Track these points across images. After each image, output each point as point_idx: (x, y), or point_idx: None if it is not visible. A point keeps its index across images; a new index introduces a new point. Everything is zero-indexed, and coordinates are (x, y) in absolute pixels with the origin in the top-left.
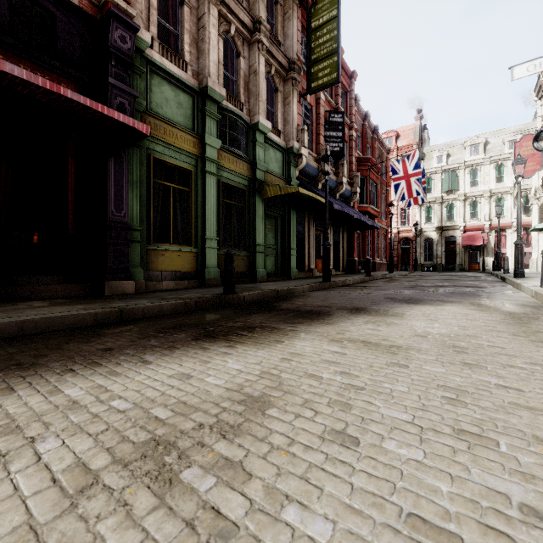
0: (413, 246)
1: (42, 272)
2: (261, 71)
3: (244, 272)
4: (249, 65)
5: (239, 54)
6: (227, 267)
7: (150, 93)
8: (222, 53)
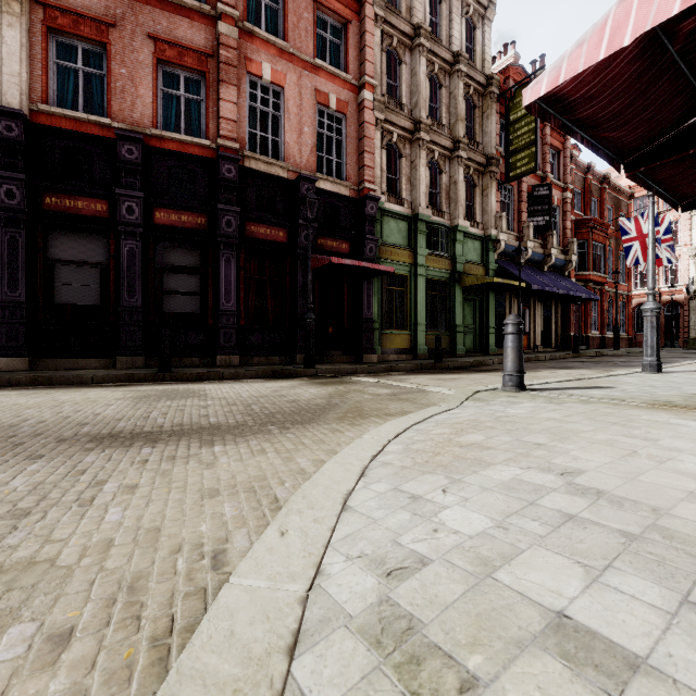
0: (684, 313)
1: (333, 349)
2: (460, 180)
3: (446, 349)
4: (449, 177)
5: (441, 172)
6: (437, 346)
7: (382, 230)
8: (428, 178)
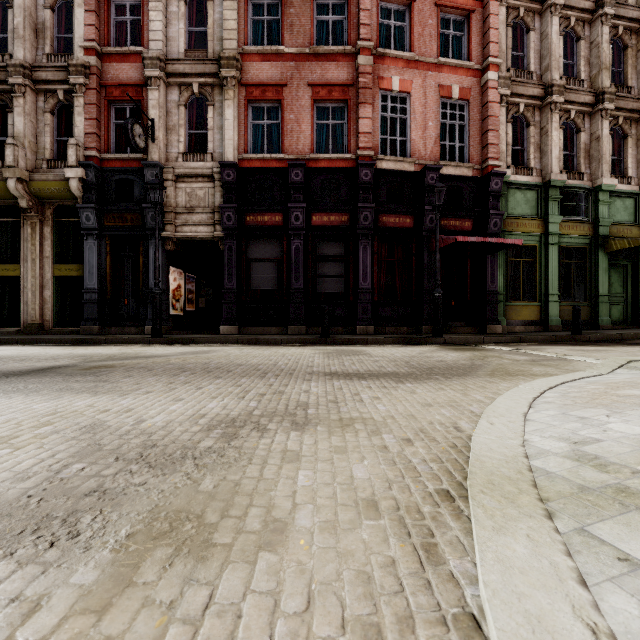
0: None
1: (455, 320)
2: (605, 135)
3: (585, 321)
4: (589, 134)
5: (579, 130)
6: (575, 317)
7: (507, 203)
8: (562, 141)
